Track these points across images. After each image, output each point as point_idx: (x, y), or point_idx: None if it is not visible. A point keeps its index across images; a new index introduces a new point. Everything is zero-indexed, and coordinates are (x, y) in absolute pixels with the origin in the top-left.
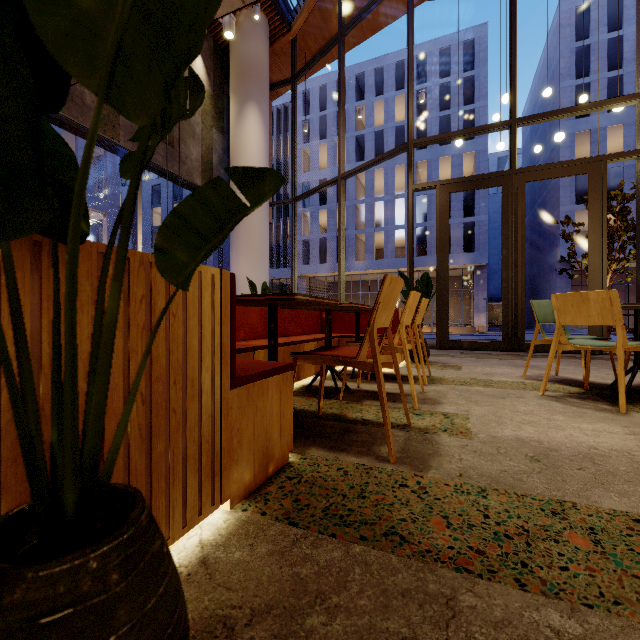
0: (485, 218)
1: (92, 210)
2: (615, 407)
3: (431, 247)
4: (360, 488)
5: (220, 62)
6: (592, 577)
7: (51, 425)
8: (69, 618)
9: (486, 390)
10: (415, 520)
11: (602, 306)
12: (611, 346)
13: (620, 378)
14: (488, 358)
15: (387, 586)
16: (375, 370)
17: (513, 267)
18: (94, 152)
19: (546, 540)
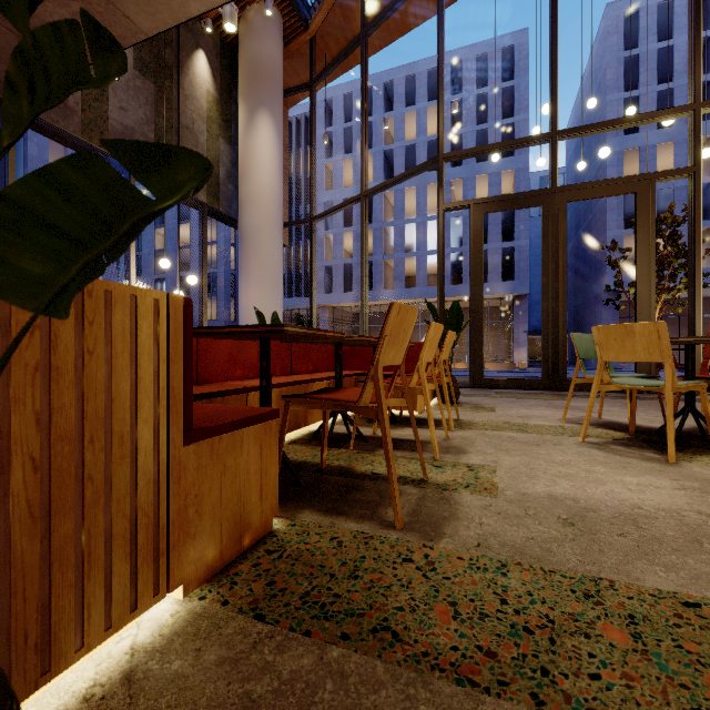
0: (526, 243)
1: None
2: (663, 456)
3: (467, 275)
4: (354, 564)
5: (228, 63)
6: (629, 689)
7: None
8: None
9: (520, 436)
10: (415, 609)
11: (649, 340)
12: (659, 386)
13: (669, 423)
14: (526, 398)
15: (364, 709)
16: (379, 417)
17: (554, 296)
18: None
19: (575, 635)
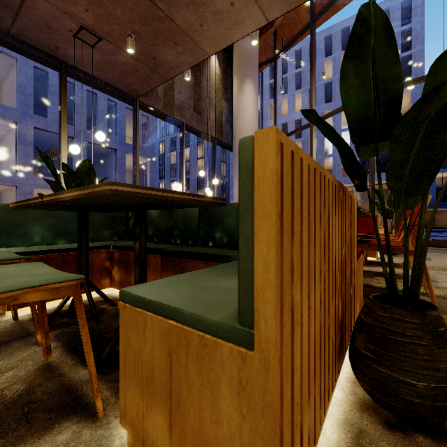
0: None
1: (141, 157)
2: None
3: None
4: None
5: (226, 55)
6: None
7: (383, 265)
8: (444, 331)
9: None
10: None
11: None
12: None
13: None
14: None
15: None
16: None
17: None
18: (142, 121)
19: None
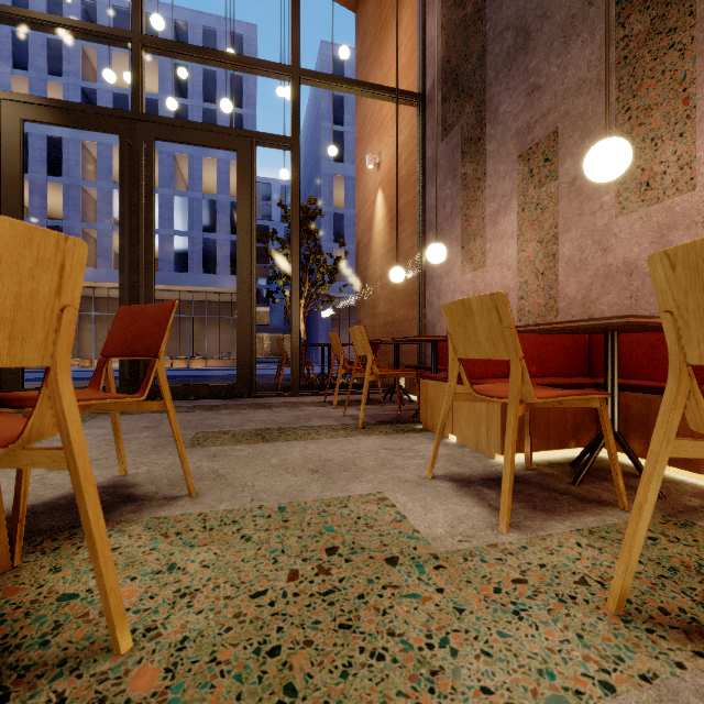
0: None
1: None
2: None
3: (193, 263)
4: None
5: None
6: None
7: None
8: None
9: None
10: None
11: None
12: None
13: None
14: None
15: None
16: None
17: (136, 267)
18: None
19: None
